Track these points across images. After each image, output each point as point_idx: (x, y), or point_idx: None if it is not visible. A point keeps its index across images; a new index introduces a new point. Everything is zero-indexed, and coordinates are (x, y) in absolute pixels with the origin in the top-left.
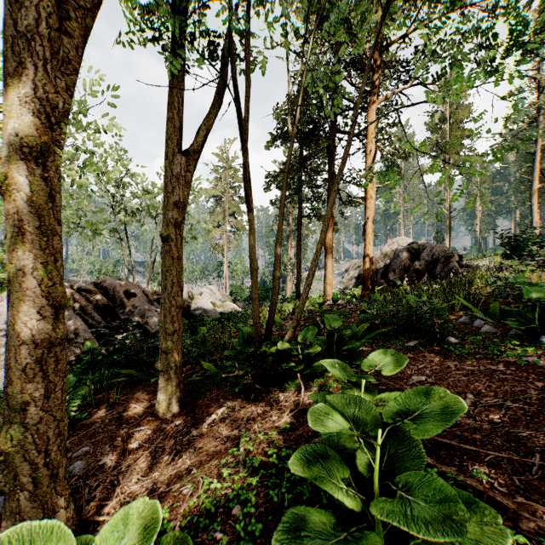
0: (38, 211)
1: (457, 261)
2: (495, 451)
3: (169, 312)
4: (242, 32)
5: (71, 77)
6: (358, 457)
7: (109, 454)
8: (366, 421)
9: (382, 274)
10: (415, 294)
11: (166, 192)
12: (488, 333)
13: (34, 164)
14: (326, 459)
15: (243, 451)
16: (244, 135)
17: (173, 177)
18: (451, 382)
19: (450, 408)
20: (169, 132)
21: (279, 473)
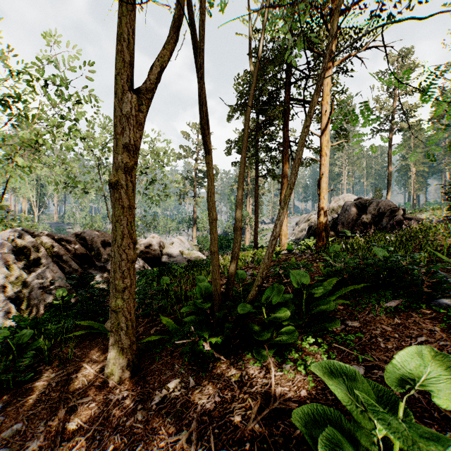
0: None
1: (402, 215)
2: None
3: (119, 267)
4: None
5: None
6: None
7: (40, 436)
8: None
9: (331, 226)
10: (382, 246)
11: (115, 134)
12: None
13: None
14: None
15: None
16: (200, 58)
17: (122, 116)
18: None
19: None
20: (118, 66)
21: None
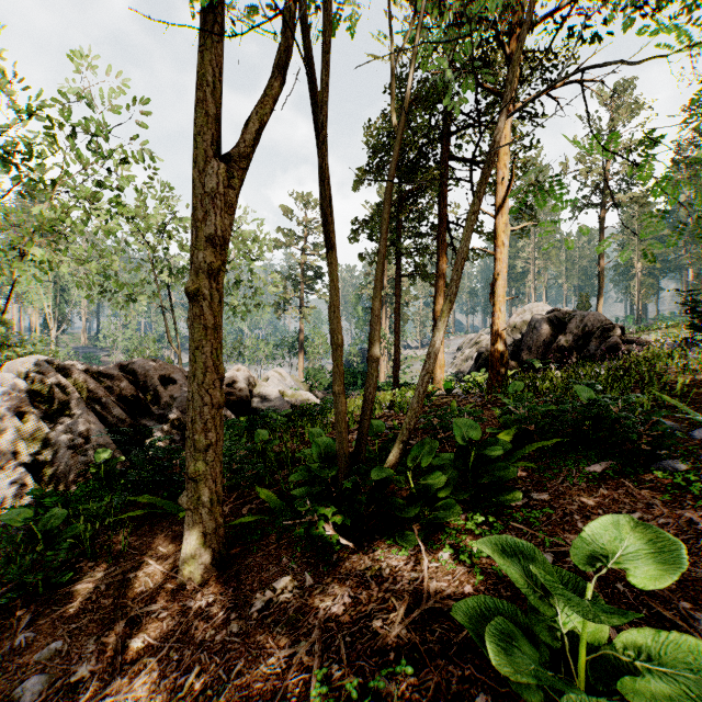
0: None
1: (619, 336)
2: None
3: (201, 415)
4: None
5: None
6: None
7: (91, 658)
8: None
9: (512, 353)
10: (585, 384)
11: (195, 220)
12: None
13: None
14: None
15: None
16: (321, 115)
17: (205, 195)
18: None
19: None
20: (198, 122)
21: None
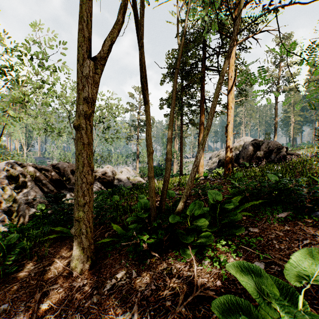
0: None
1: (285, 151)
2: None
3: (81, 188)
4: None
5: None
6: None
7: (21, 314)
8: None
9: (235, 160)
10: (274, 173)
11: (78, 89)
12: None
13: None
14: None
15: None
16: (140, 31)
17: (83, 76)
18: None
19: None
20: (80, 39)
21: None
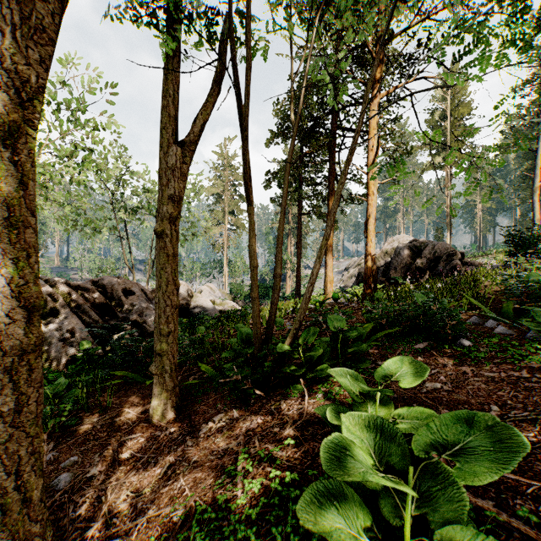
0: (7, 200)
1: (460, 259)
2: (537, 480)
3: (164, 312)
4: (241, 15)
5: (47, 48)
6: (380, 496)
7: (98, 465)
8: (391, 451)
9: (383, 272)
10: (421, 292)
11: (160, 185)
12: (502, 334)
13: (2, 146)
14: (343, 501)
15: (241, 470)
16: (243, 123)
17: (168, 169)
18: (471, 391)
19: (504, 442)
20: (163, 121)
21: (283, 502)
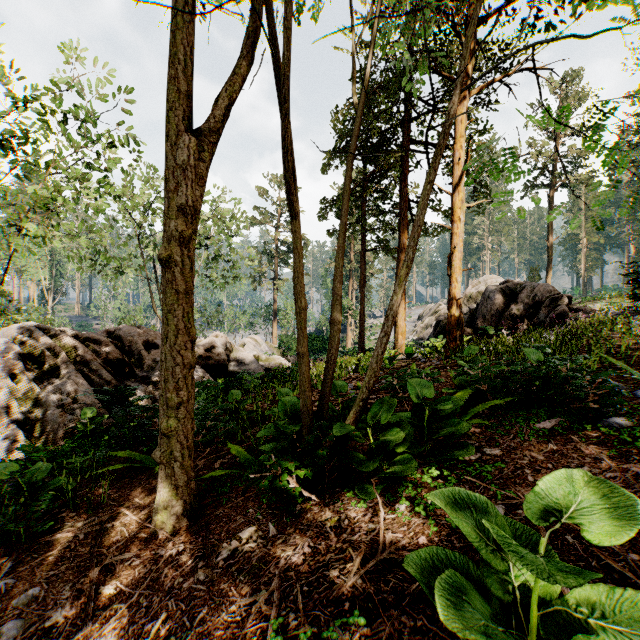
0: None
1: (566, 305)
2: None
3: (172, 375)
4: None
5: None
6: None
7: (66, 604)
8: None
9: (468, 321)
10: (536, 347)
11: (167, 191)
12: None
13: None
14: None
15: None
16: (284, 88)
17: (177, 167)
18: None
19: None
20: (170, 98)
21: None
